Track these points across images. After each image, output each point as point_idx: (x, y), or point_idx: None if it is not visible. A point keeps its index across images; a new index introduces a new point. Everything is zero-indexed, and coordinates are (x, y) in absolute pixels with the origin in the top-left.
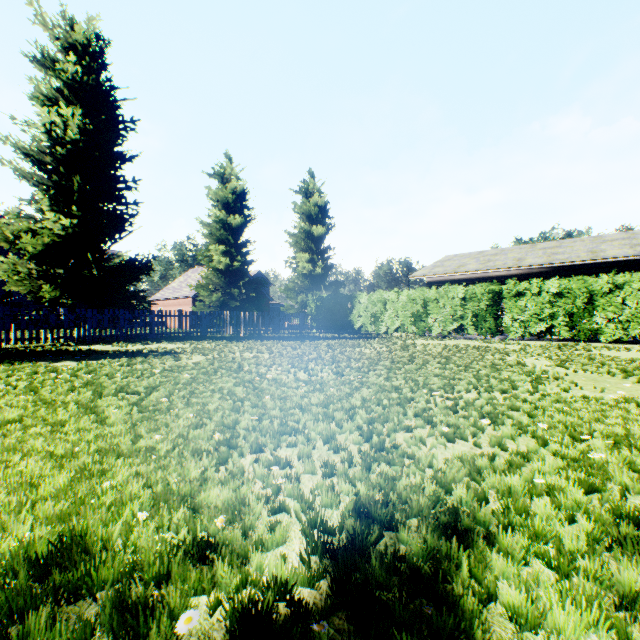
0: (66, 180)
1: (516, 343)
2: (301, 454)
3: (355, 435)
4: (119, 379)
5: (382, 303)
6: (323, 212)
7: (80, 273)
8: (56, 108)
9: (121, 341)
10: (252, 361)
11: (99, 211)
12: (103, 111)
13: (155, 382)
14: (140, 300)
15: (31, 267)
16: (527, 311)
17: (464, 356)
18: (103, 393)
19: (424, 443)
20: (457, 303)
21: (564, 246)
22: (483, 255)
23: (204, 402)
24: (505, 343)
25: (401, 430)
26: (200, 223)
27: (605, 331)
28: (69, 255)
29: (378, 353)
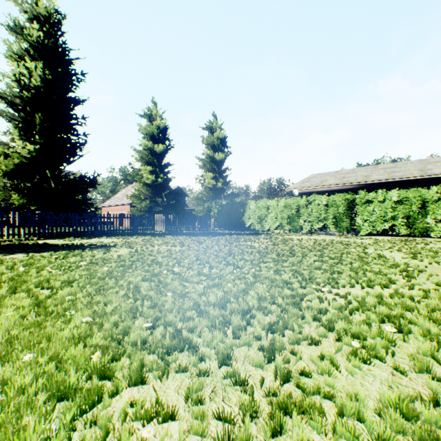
0: (31, 117)
1: (368, 238)
2: (189, 394)
3: (254, 349)
4: (45, 272)
5: (266, 208)
6: (223, 143)
7: (42, 186)
8: (23, 62)
9: (72, 236)
10: (165, 254)
11: (57, 140)
12: (60, 66)
13: (74, 276)
14: (89, 206)
15: (6, 181)
16: (374, 214)
17: (332, 249)
18: (16, 289)
19: (336, 367)
20: (321, 208)
21: (399, 166)
22: (339, 173)
23: (105, 301)
24: (360, 238)
25: (303, 340)
26: (134, 150)
27: (435, 229)
28: (34, 172)
29: (265, 246)
